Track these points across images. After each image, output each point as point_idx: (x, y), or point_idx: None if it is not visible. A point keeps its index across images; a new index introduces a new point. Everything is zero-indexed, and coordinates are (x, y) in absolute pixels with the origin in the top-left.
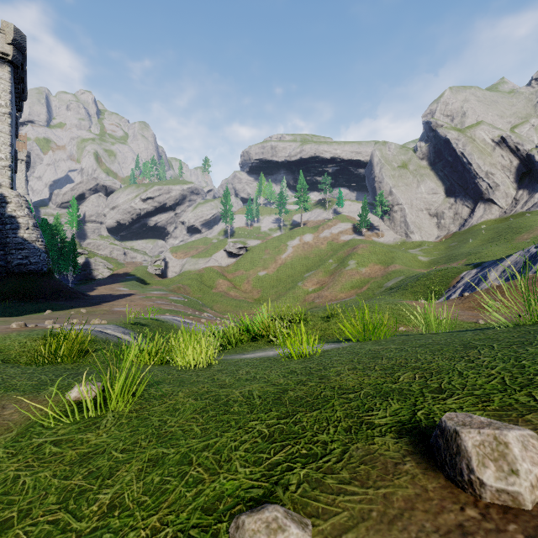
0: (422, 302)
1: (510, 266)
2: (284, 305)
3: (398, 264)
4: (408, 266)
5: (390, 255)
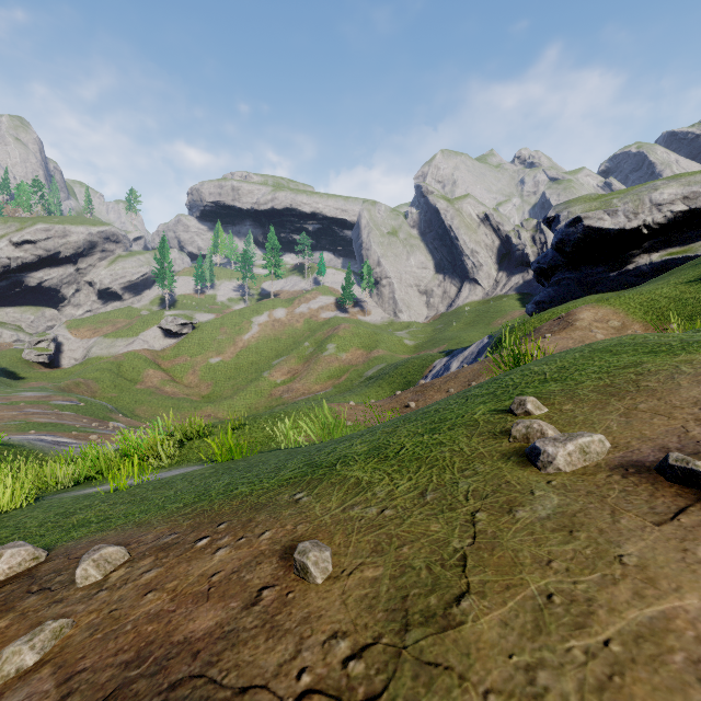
0: (350, 404)
1: (468, 357)
2: (243, 403)
3: (381, 349)
4: (392, 352)
5: (375, 337)
